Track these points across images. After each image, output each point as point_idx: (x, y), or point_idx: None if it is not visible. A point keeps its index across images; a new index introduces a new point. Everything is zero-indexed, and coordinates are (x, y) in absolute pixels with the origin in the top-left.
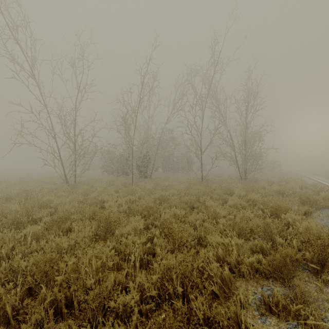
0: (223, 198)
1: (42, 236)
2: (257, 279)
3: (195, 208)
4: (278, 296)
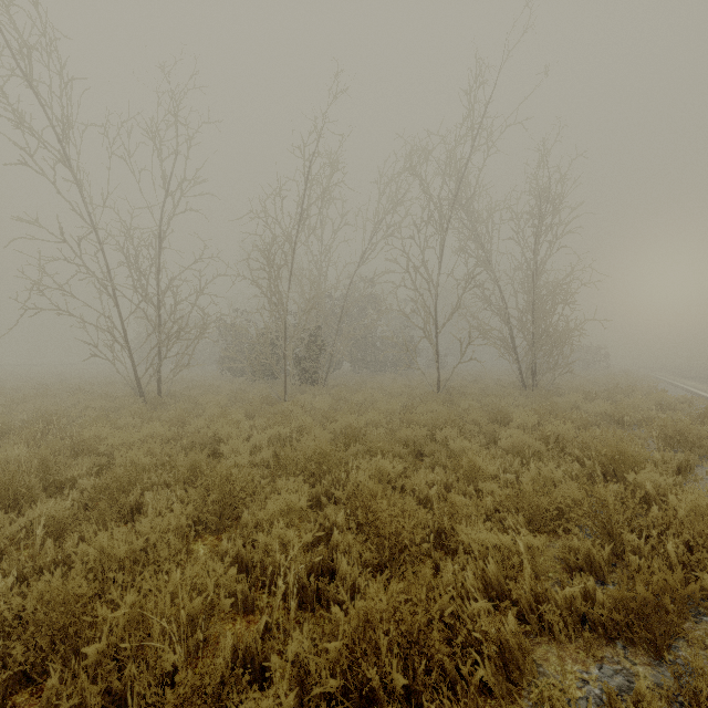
0: (489, 431)
1: (72, 524)
2: (587, 645)
3: (425, 455)
4: (651, 701)
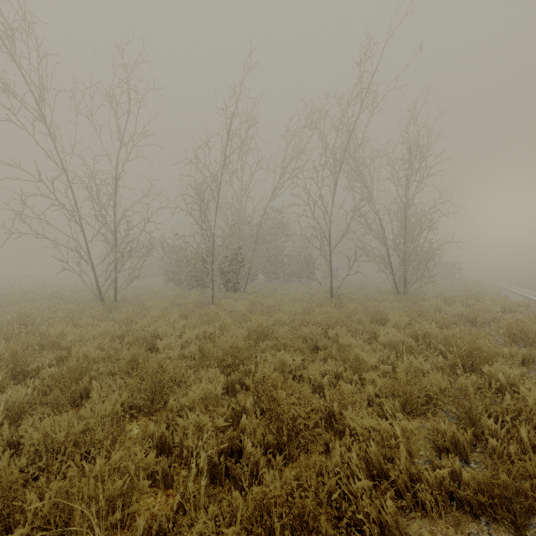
0: (370, 329)
1: (29, 408)
2: (455, 522)
3: (320, 348)
4: None
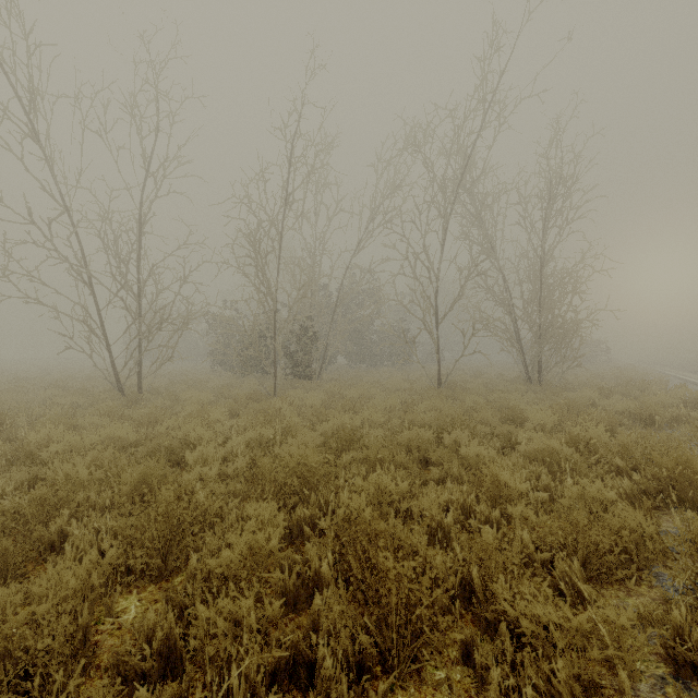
0: (503, 433)
1: None
2: None
3: (430, 462)
4: None
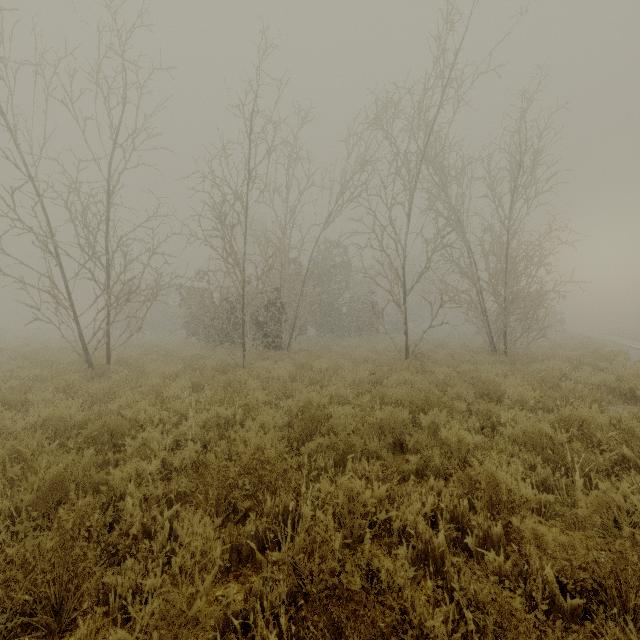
0: (482, 411)
1: None
2: None
3: (405, 445)
4: None
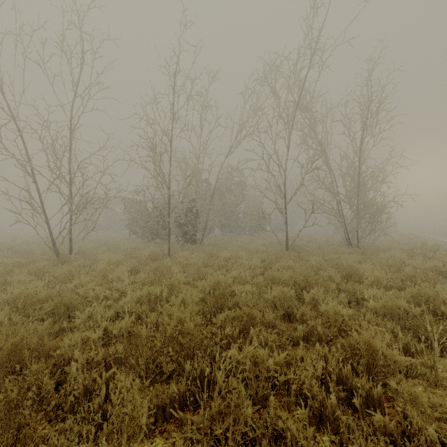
0: (348, 289)
1: None
2: None
3: (292, 315)
4: None
